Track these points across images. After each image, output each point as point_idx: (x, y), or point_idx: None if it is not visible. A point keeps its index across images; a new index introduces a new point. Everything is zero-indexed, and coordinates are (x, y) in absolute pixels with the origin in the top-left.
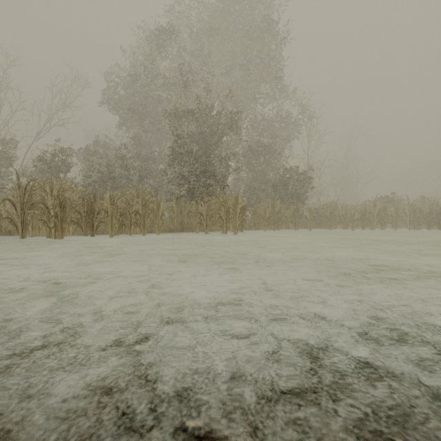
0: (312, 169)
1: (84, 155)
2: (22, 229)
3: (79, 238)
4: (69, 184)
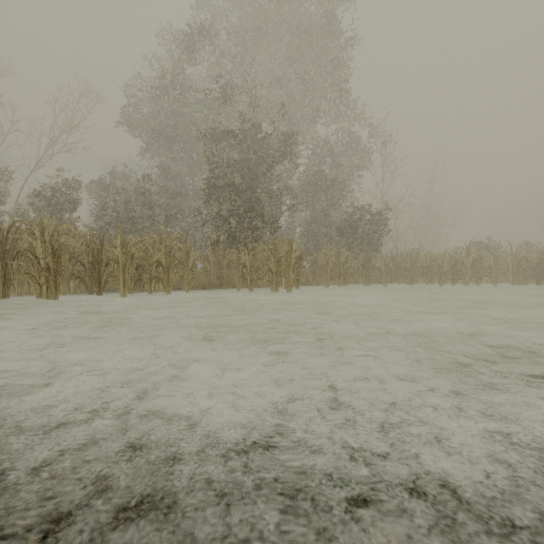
0: (387, 208)
1: (97, 189)
2: (3, 285)
3: (81, 297)
4: (66, 225)
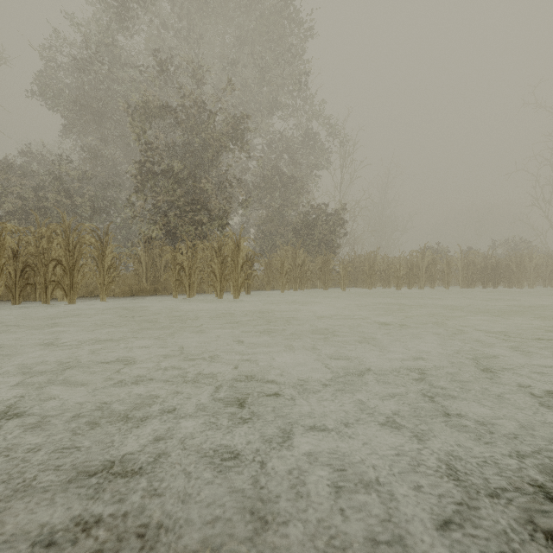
0: (345, 209)
1: None
2: None
3: None
4: None
